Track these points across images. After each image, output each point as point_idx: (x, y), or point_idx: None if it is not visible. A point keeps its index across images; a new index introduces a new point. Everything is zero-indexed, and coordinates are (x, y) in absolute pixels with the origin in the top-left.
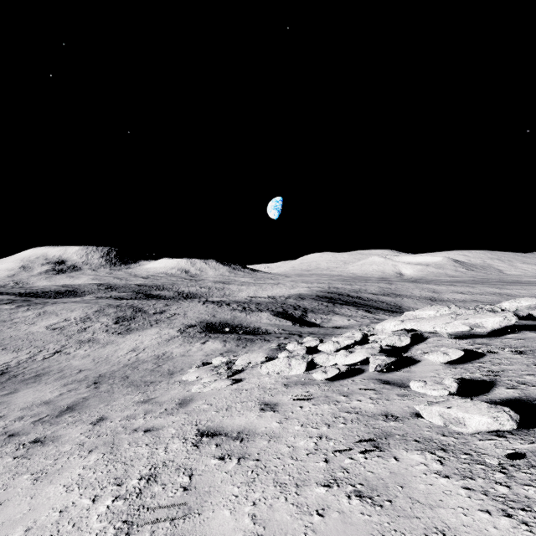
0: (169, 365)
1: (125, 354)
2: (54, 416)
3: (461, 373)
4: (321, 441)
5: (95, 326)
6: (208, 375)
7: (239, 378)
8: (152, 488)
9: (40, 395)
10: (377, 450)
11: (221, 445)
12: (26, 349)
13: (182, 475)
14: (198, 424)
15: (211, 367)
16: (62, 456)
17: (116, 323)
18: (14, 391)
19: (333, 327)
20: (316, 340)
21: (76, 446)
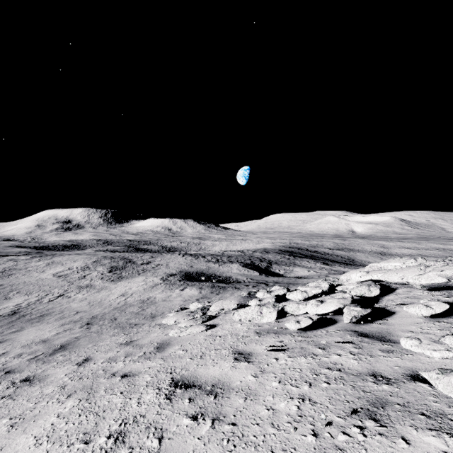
0: (152, 309)
1: (115, 298)
2: (47, 354)
3: (449, 328)
4: (304, 405)
5: (92, 274)
6: (184, 320)
7: (213, 323)
8: (118, 452)
9: (40, 334)
10: (376, 425)
11: (194, 401)
12: (36, 293)
13: (151, 436)
14: (173, 372)
15: (188, 312)
16: (43, 399)
17: (110, 272)
18: (20, 329)
19: (295, 277)
20: (283, 289)
21: (58, 389)
